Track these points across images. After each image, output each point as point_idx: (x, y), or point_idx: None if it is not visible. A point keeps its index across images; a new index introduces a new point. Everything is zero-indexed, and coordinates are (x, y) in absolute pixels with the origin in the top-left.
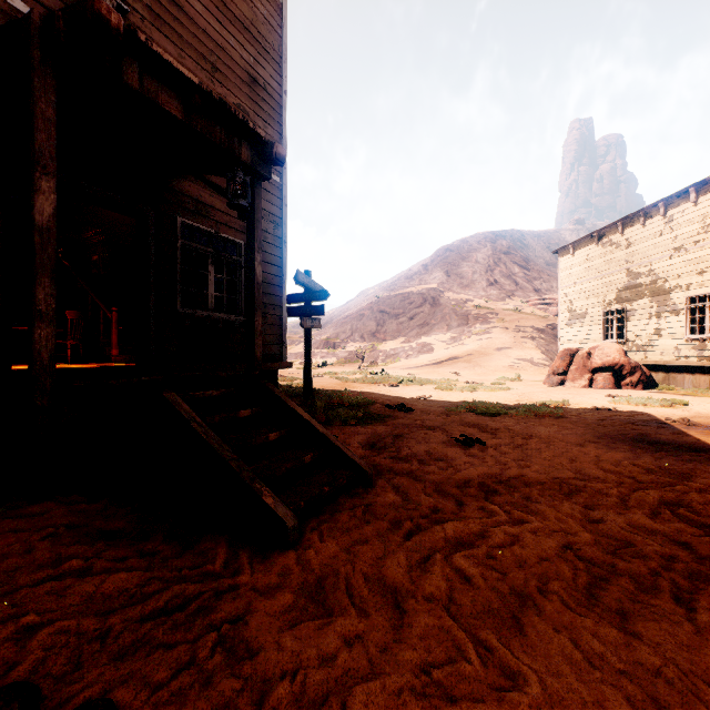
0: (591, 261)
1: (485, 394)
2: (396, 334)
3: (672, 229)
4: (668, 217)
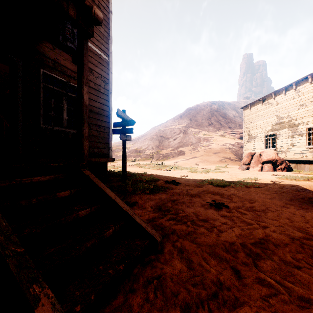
0: (259, 112)
1: (213, 174)
2: (168, 146)
3: (299, 95)
4: (297, 90)
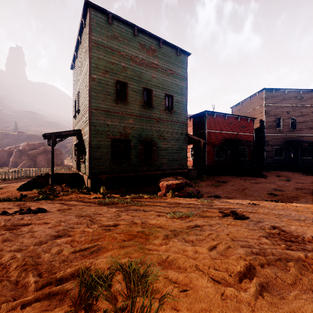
0: None
1: None
2: None
3: None
4: None
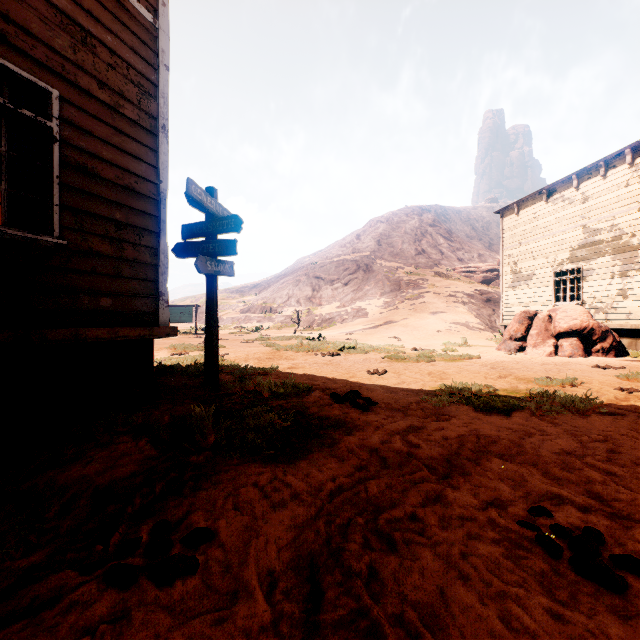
0: (539, 219)
1: (448, 366)
2: (331, 299)
3: None
4: (636, 165)
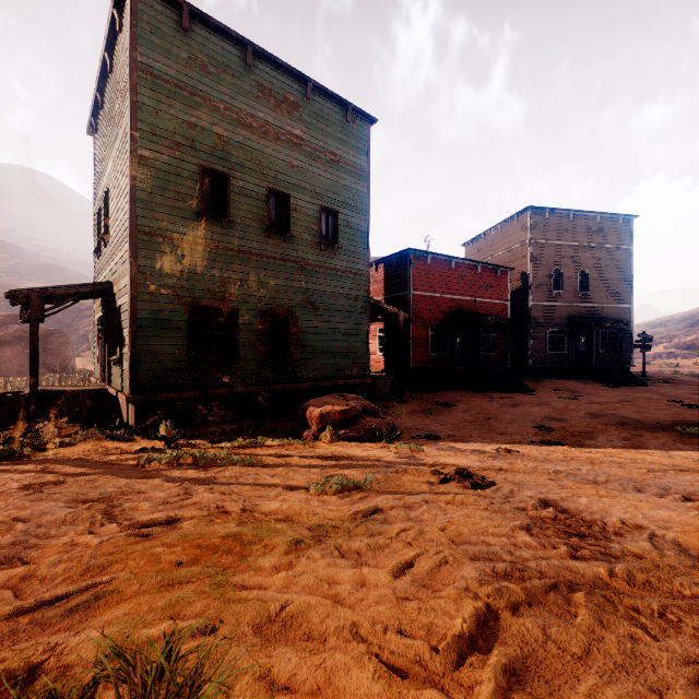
0: None
1: None
2: None
3: None
4: None
